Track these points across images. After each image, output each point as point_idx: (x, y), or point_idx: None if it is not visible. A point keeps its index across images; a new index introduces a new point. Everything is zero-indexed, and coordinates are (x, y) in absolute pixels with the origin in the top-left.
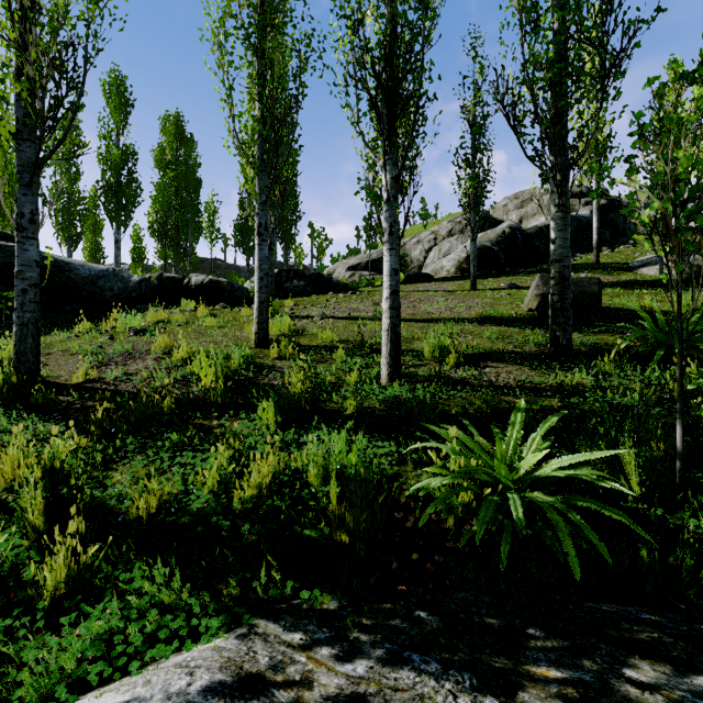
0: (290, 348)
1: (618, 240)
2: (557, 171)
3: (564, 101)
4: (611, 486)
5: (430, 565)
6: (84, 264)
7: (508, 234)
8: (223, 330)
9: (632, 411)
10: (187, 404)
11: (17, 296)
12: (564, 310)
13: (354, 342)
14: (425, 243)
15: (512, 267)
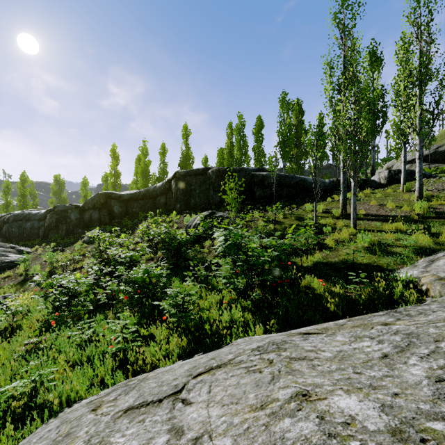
0: (441, 201)
1: None
2: None
3: None
4: None
5: None
6: (308, 177)
7: None
8: (390, 197)
9: None
10: (418, 216)
11: (342, 188)
12: None
13: None
14: None
15: None
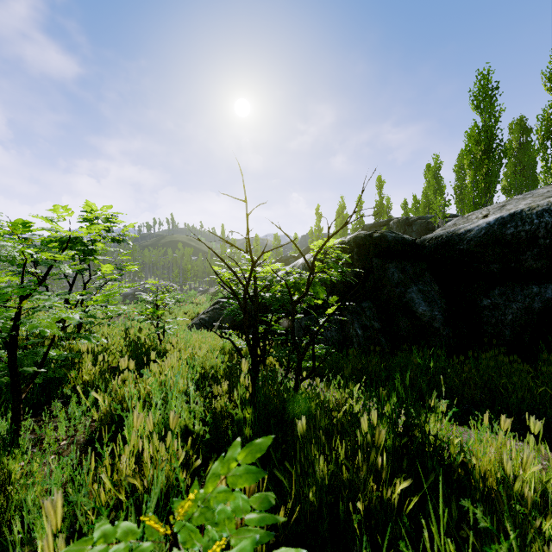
0: None
1: None
2: None
3: None
4: None
5: None
6: None
7: None
8: None
9: None
10: None
11: None
12: None
13: None
14: None
15: None
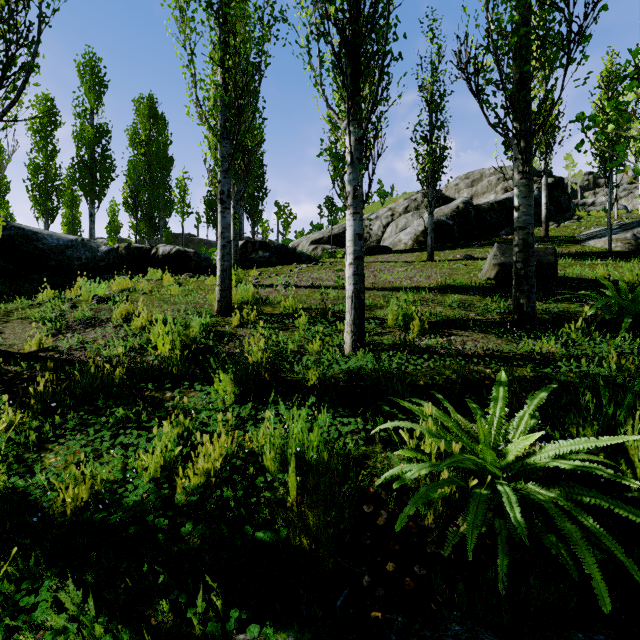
0: (252, 316)
1: (563, 216)
2: (521, 138)
3: (529, 65)
4: (637, 485)
5: (409, 579)
6: (52, 234)
7: (461, 209)
8: (187, 298)
9: (612, 382)
10: (140, 375)
11: None
12: (528, 277)
13: (316, 310)
14: (383, 219)
15: (466, 240)
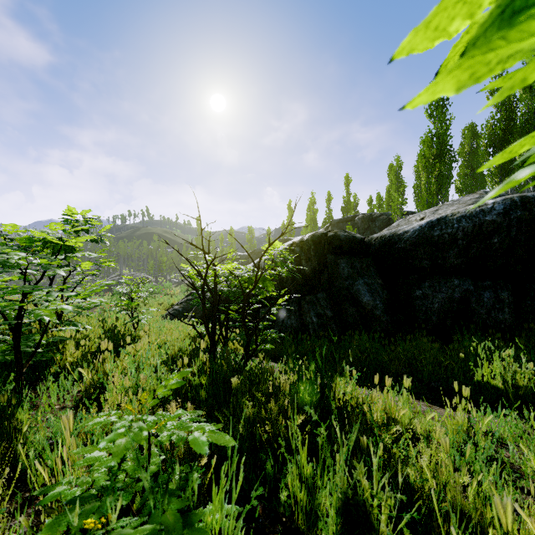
0: None
1: None
2: None
3: None
4: None
5: None
6: None
7: None
8: None
9: None
10: None
11: None
12: None
13: None
14: None
15: None
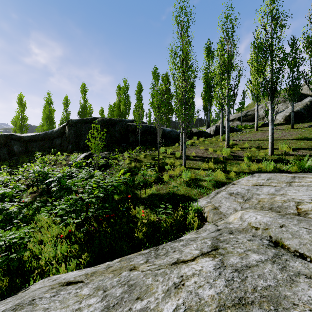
0: (238, 148)
1: None
2: None
3: None
4: None
5: None
6: (166, 128)
7: (308, 105)
8: (212, 144)
9: None
10: (223, 158)
11: (181, 138)
12: None
13: (254, 146)
14: (265, 107)
15: (310, 117)
